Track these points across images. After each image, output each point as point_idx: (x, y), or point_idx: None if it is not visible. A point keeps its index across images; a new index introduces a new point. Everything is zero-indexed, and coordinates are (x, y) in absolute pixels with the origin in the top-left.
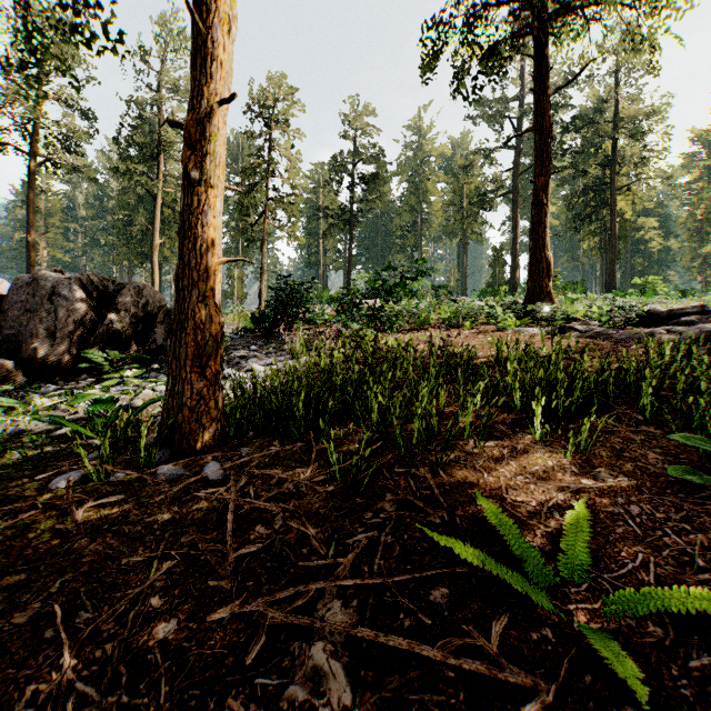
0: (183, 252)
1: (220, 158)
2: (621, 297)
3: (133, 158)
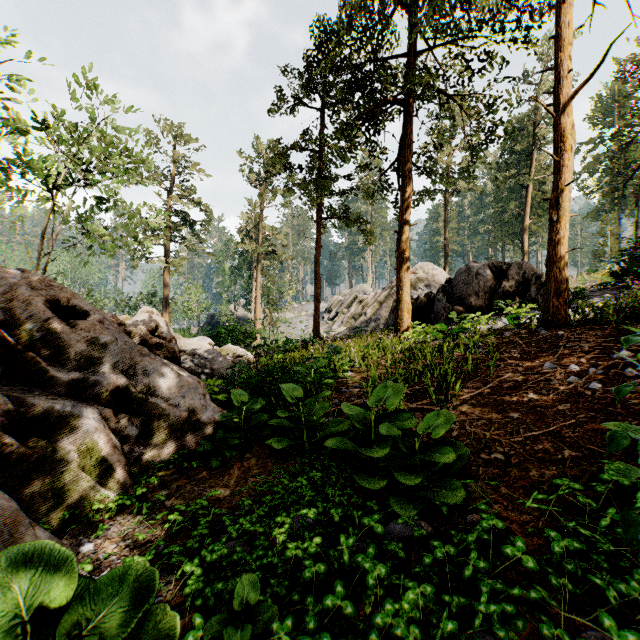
0: (549, 251)
1: (566, 207)
2: None
3: (507, 164)
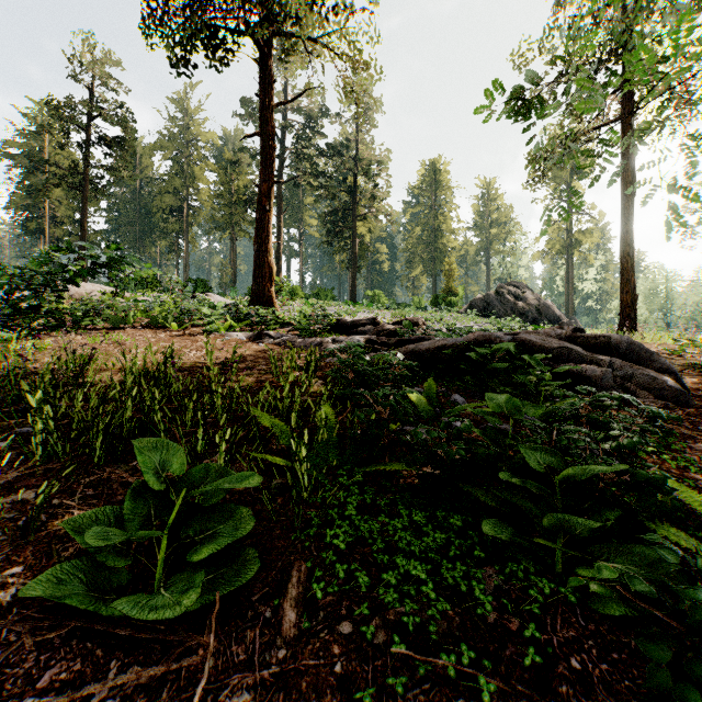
0: None
1: None
2: (353, 305)
3: None
